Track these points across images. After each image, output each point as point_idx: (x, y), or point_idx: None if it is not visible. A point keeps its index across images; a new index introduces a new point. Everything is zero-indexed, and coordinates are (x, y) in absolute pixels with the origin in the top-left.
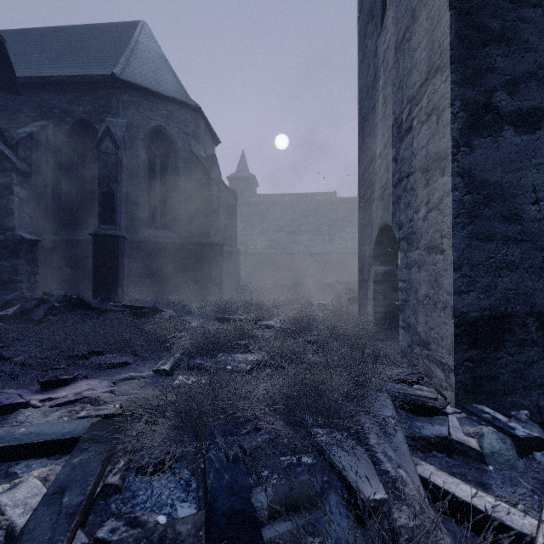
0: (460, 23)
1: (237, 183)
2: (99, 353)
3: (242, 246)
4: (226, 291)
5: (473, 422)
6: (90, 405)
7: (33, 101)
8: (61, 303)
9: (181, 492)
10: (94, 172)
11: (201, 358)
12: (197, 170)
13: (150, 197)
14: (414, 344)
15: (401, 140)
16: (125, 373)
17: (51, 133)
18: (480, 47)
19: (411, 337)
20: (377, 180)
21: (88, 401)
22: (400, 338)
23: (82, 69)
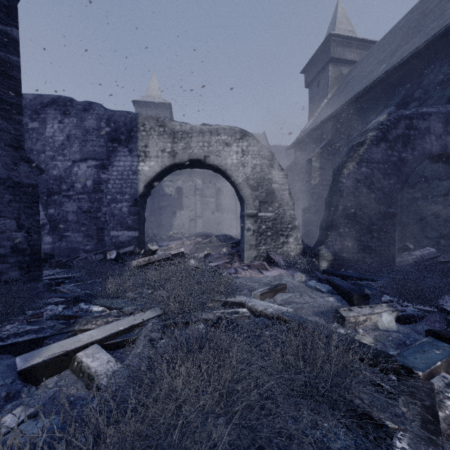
0: None
1: None
2: None
3: None
4: None
5: None
6: None
7: None
8: None
9: None
10: None
11: None
12: None
13: None
14: None
15: None
16: None
17: None
18: None
19: None
20: None
21: None
22: None
23: None
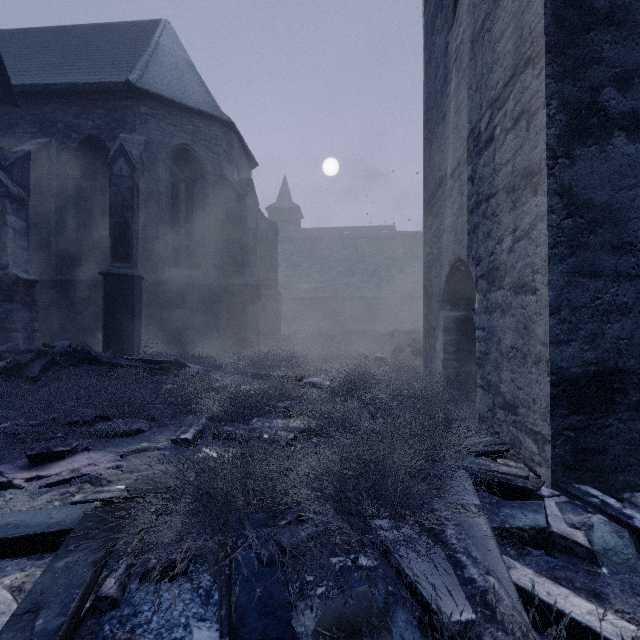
0: (557, 1)
1: (278, 214)
2: (106, 418)
3: (284, 289)
4: (265, 342)
5: (576, 509)
6: (90, 485)
7: (32, 114)
8: (63, 357)
9: (199, 606)
10: (106, 199)
11: (232, 424)
12: (230, 197)
13: (173, 230)
14: (496, 407)
15: (479, 155)
16: (137, 443)
17: (54, 153)
18: (583, 31)
19: (493, 399)
20: (448, 206)
21: (88, 480)
22: (478, 400)
23: (92, 75)
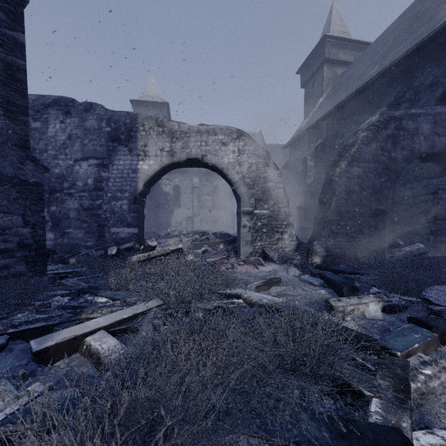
0: None
1: None
2: None
3: None
4: None
5: None
6: None
7: None
8: None
9: None
10: None
11: None
12: None
13: None
14: None
15: None
16: None
17: None
18: None
19: None
20: None
21: None
22: None
23: None
